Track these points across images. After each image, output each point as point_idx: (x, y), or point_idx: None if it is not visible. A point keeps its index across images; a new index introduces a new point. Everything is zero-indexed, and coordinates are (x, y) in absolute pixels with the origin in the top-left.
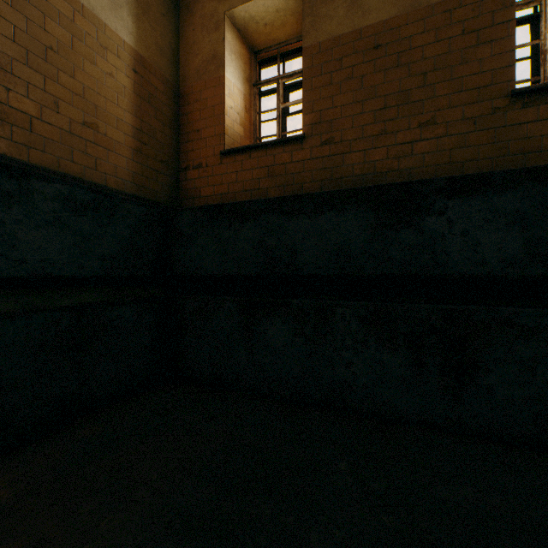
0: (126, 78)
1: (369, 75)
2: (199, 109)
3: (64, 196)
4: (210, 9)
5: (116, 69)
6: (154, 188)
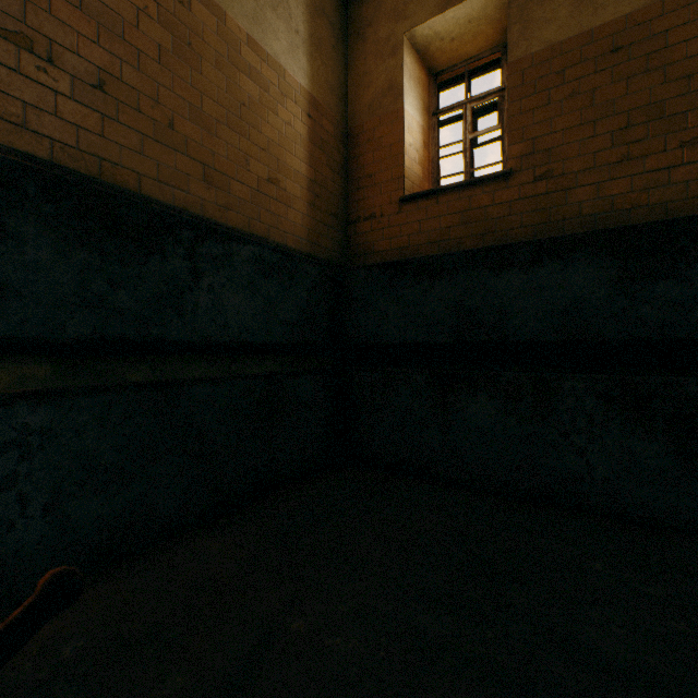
0: (301, 125)
1: (603, 88)
2: (372, 150)
3: (256, 258)
4: (385, 32)
5: (293, 117)
6: (325, 245)
